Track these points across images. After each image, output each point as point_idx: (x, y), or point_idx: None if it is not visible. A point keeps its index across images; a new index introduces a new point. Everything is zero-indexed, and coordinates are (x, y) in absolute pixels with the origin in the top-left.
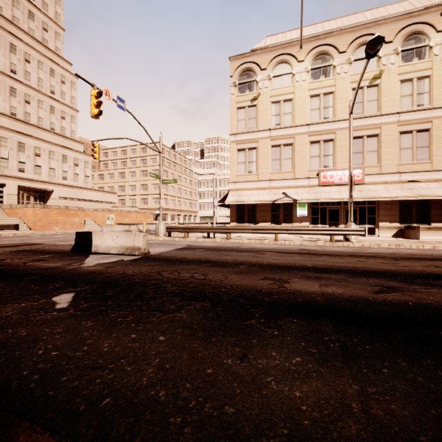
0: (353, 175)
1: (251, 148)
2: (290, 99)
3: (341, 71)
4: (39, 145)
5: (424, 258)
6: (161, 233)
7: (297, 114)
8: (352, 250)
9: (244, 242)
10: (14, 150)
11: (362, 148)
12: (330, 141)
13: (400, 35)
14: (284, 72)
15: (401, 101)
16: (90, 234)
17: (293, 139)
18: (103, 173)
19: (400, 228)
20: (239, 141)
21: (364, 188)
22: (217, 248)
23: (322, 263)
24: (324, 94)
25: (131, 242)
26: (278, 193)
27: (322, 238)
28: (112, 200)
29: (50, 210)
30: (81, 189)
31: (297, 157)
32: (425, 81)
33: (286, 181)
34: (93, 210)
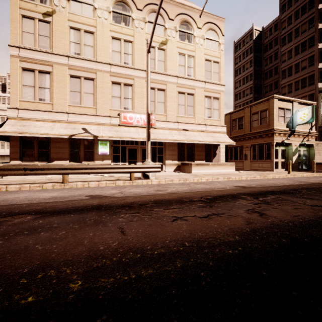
0: (151, 113)
1: (43, 71)
2: (91, 32)
3: (138, 26)
4: None
5: (224, 196)
6: None
7: (99, 50)
8: (154, 190)
9: (11, 189)
10: None
11: (154, 98)
12: (129, 86)
13: (178, 18)
14: (85, 0)
15: (179, 68)
16: None
17: (95, 74)
18: None
19: (178, 165)
20: (26, 59)
21: (156, 132)
22: None
23: (116, 249)
24: (125, 41)
25: None
26: (77, 127)
27: (122, 176)
28: None
29: None
30: None
31: (99, 94)
32: (191, 59)
33: (87, 116)
34: None
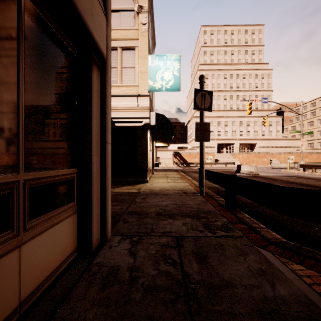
0: None
1: None
2: None
3: None
4: (249, 120)
5: None
6: (300, 168)
7: None
8: None
9: None
10: (238, 126)
11: None
12: None
13: None
14: None
15: None
16: (240, 166)
17: None
18: (295, 125)
19: None
20: None
21: None
22: (306, 177)
23: None
24: None
25: (251, 169)
26: None
27: None
28: (299, 145)
29: (250, 155)
30: (274, 140)
31: None
32: None
33: None
34: (278, 154)
